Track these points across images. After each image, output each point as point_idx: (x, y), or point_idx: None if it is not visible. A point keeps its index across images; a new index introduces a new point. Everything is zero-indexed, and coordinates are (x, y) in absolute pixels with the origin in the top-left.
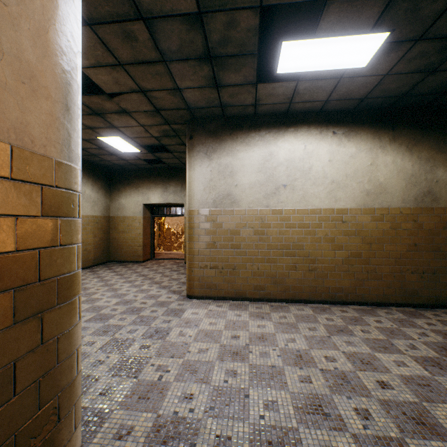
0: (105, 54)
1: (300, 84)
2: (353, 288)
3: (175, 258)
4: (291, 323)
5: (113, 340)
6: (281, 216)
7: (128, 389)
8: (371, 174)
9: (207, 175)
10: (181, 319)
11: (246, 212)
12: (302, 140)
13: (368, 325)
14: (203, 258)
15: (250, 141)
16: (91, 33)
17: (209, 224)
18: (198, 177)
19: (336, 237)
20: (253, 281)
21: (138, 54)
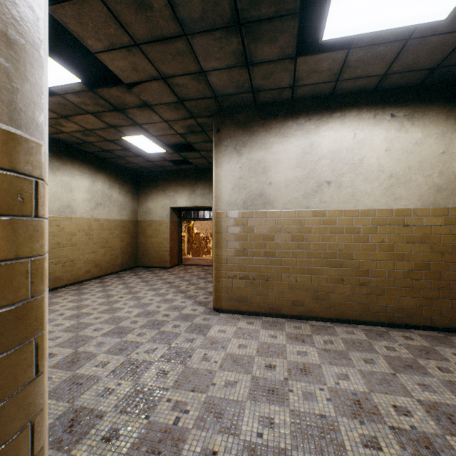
0: (118, 31)
1: (352, 53)
2: (418, 309)
3: (203, 265)
4: (340, 351)
5: (128, 361)
6: (324, 219)
7: (135, 435)
8: (444, 164)
9: (236, 173)
10: (206, 338)
11: (282, 214)
12: (351, 127)
13: (445, 359)
14: (232, 266)
15: (286, 131)
16: (99, 4)
17: (239, 228)
18: (226, 175)
19: (396, 244)
20: (289, 295)
21: (155, 28)
